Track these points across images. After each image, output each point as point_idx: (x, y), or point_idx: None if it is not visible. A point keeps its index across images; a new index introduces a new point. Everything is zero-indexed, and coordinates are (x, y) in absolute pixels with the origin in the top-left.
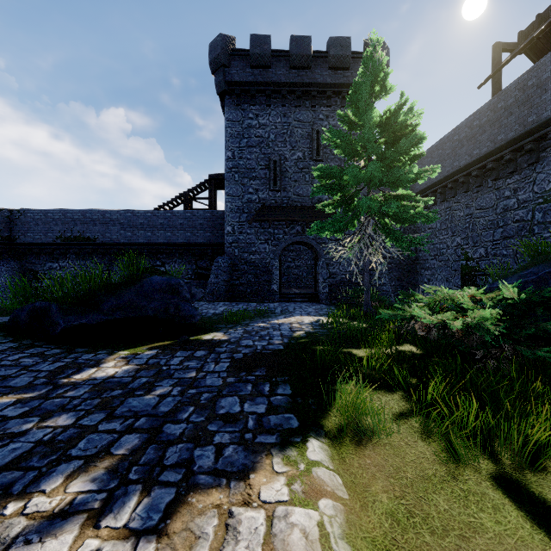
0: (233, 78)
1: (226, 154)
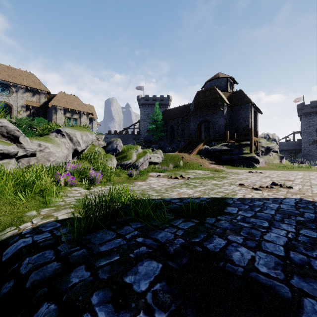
0: (304, 112)
1: (302, 129)
